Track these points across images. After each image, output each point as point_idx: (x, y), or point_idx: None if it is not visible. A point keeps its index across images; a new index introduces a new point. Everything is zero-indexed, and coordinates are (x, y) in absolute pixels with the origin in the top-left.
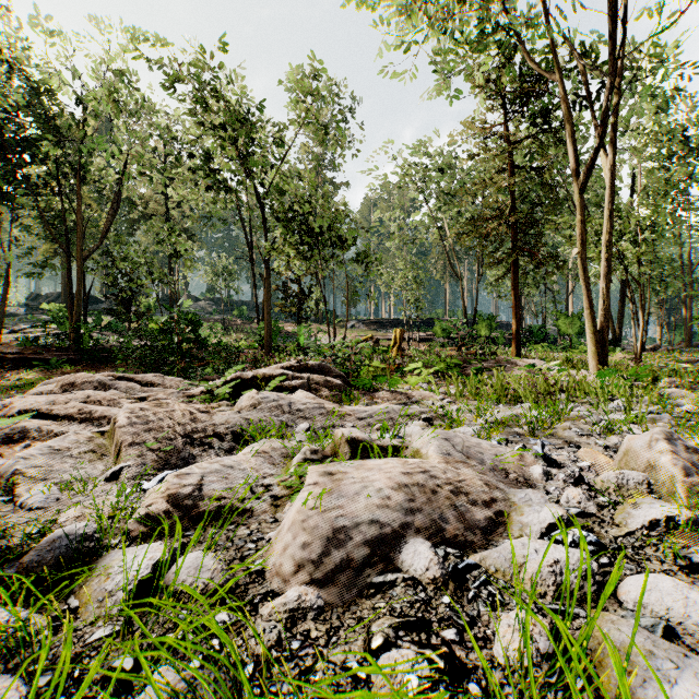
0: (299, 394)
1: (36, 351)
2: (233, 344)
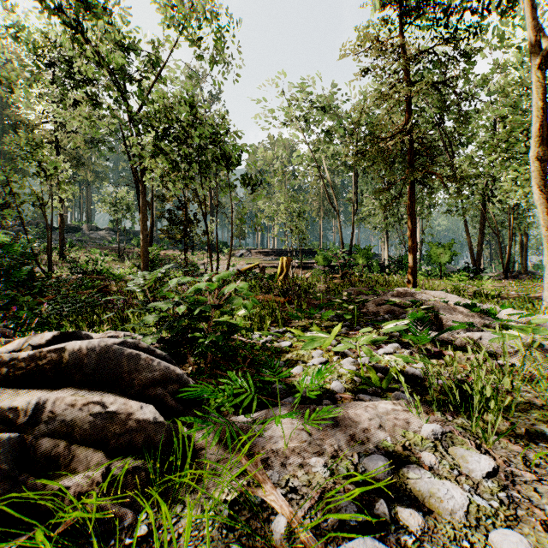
0: None
1: None
2: (112, 272)
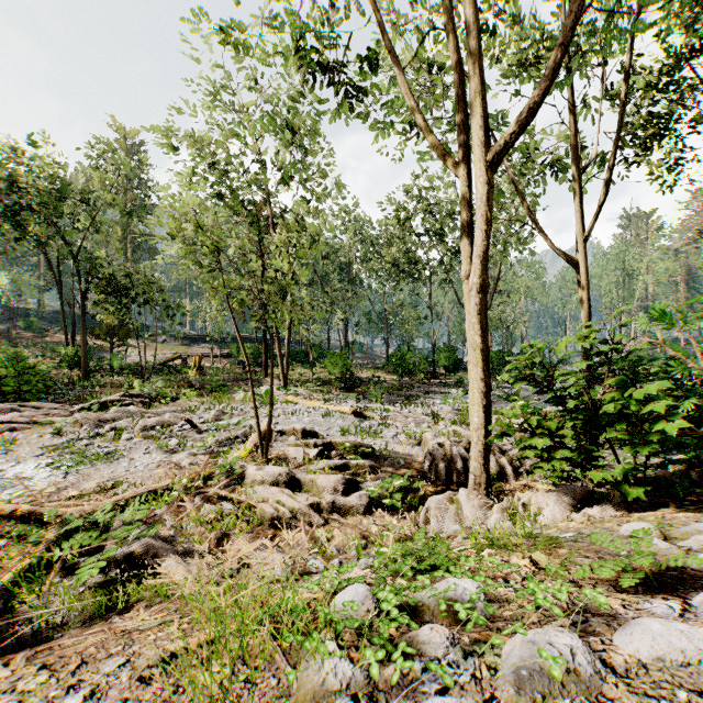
0: (132, 407)
1: None
2: (43, 367)
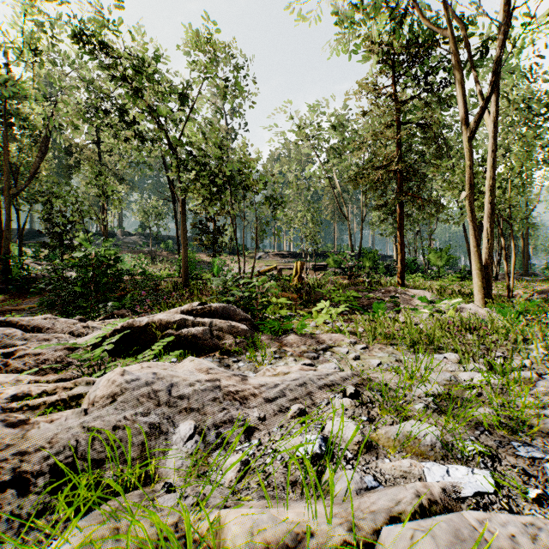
0: (188, 365)
1: None
2: (155, 274)
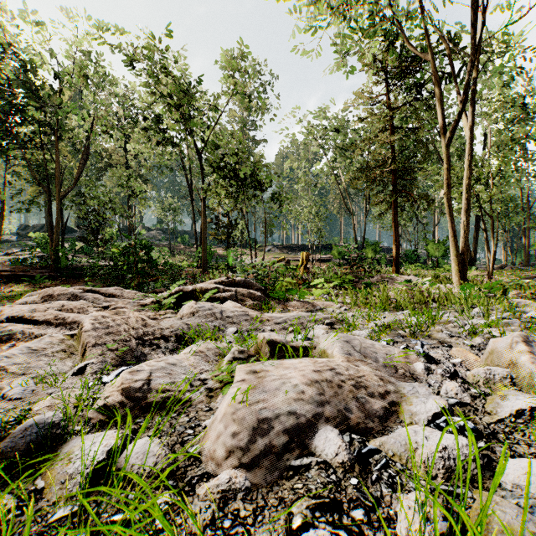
0: (229, 304)
1: (24, 269)
2: (177, 264)
